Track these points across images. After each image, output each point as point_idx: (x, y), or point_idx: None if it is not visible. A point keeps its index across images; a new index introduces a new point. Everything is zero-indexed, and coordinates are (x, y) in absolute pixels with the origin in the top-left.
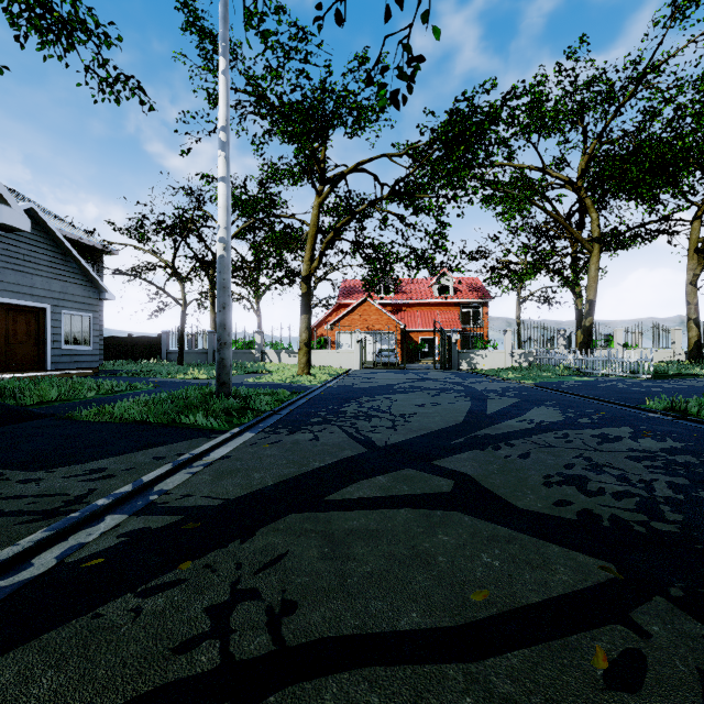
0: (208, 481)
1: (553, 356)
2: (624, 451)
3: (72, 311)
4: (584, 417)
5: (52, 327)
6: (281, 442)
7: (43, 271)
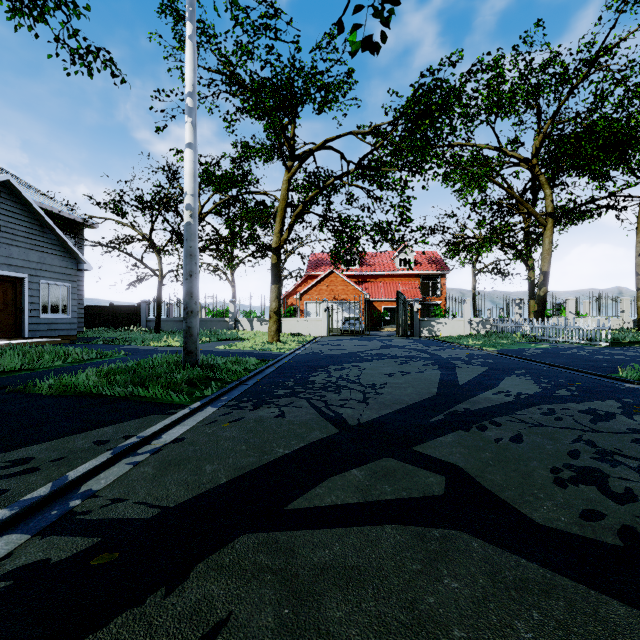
0: (149, 476)
1: (510, 324)
2: (626, 432)
3: (49, 281)
4: (561, 388)
5: (29, 296)
6: (243, 420)
7: (20, 241)
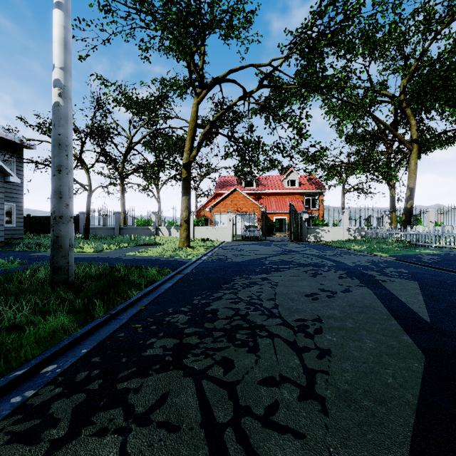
0: None
1: (384, 231)
2: None
3: None
4: None
5: None
6: None
7: None
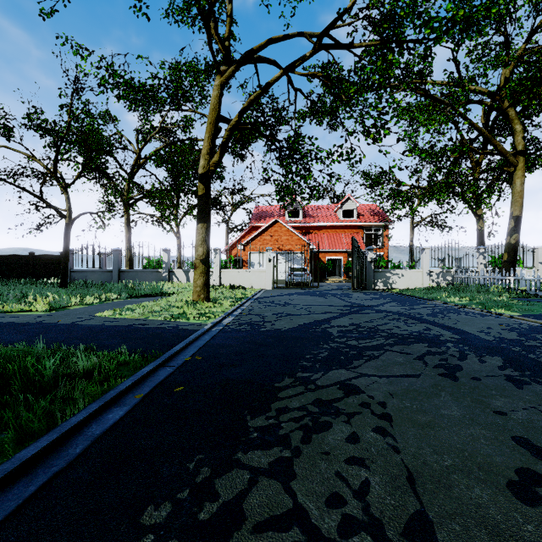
0: None
1: (482, 276)
2: None
3: None
4: None
5: None
6: None
7: None
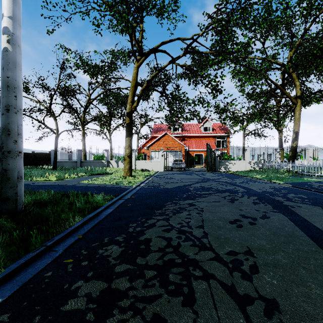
0: None
1: (276, 164)
2: None
3: None
4: None
5: None
6: None
7: None
